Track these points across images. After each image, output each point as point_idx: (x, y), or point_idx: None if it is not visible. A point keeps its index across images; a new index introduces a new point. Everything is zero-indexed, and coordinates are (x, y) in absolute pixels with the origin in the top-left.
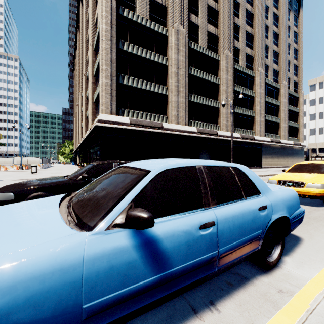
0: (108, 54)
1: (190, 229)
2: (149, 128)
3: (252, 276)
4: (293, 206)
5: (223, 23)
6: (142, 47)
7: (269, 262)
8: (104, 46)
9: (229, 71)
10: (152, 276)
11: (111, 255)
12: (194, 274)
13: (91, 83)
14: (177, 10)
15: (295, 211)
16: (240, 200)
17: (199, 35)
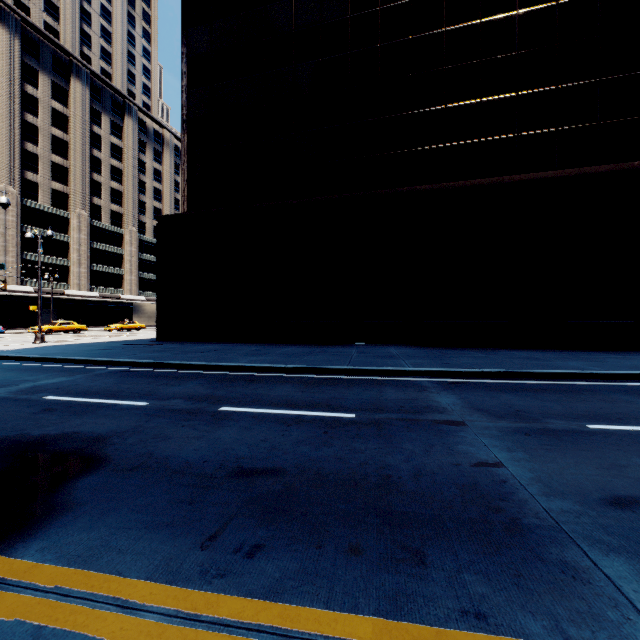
0: None
1: None
2: None
3: None
4: None
5: (75, 181)
6: None
7: None
8: None
9: (84, 230)
10: None
11: None
12: None
13: None
14: (6, 170)
15: None
16: None
17: (40, 192)
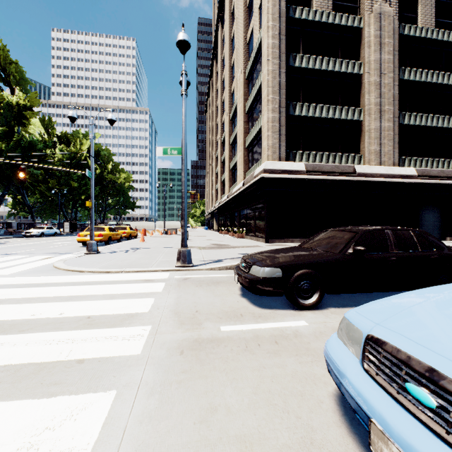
0: (275, 78)
1: None
2: (333, 176)
3: None
4: None
5: None
6: (321, 56)
7: None
8: (270, 69)
9: None
10: None
11: None
12: None
13: (242, 123)
14: None
15: None
16: None
17: (419, 9)
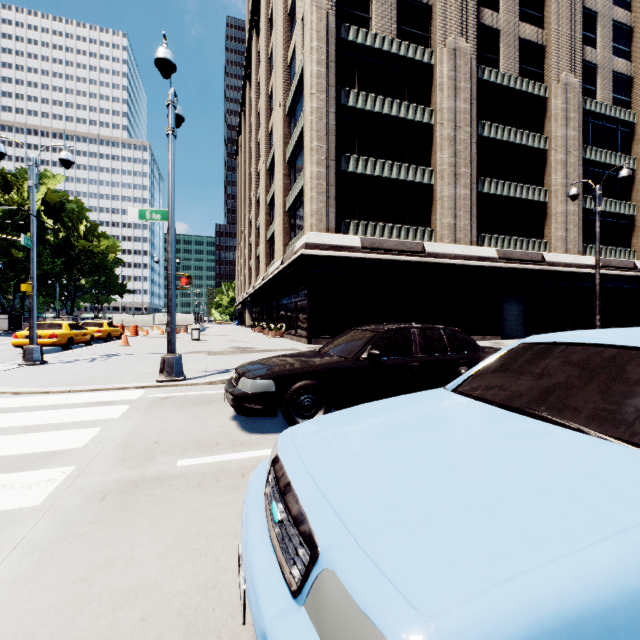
0: (321, 120)
1: None
2: (397, 255)
3: None
4: None
5: (557, 13)
6: (382, 96)
7: None
8: (314, 106)
9: (572, 119)
10: None
11: None
12: None
13: (281, 176)
14: (454, 7)
15: None
16: None
17: (501, 50)
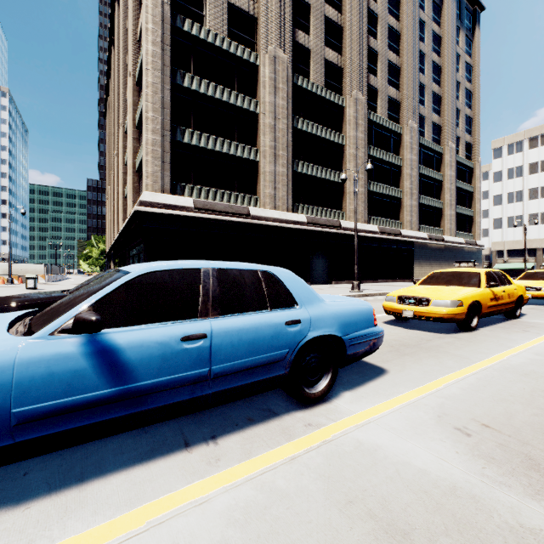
0: (156, 94)
1: (168, 340)
2: (226, 216)
3: (285, 412)
4: (356, 324)
5: (350, 46)
6: (215, 83)
7: (309, 393)
8: (149, 80)
9: (360, 125)
10: (108, 389)
11: (51, 361)
12: (172, 393)
13: (131, 139)
14: (275, 23)
15: (359, 331)
16: (260, 311)
17: (311, 64)
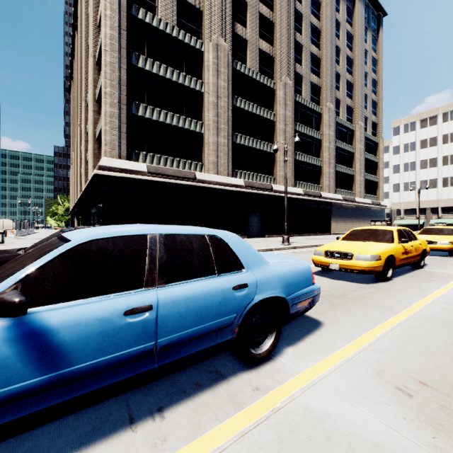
0: (114, 72)
1: (110, 315)
2: (175, 180)
3: (232, 373)
4: (298, 284)
5: (280, 39)
6: (166, 65)
7: (255, 354)
8: (108, 60)
9: (288, 105)
10: (36, 377)
11: None
12: (114, 372)
13: (92, 111)
14: (217, 16)
15: (300, 290)
16: (208, 277)
17: (248, 53)
